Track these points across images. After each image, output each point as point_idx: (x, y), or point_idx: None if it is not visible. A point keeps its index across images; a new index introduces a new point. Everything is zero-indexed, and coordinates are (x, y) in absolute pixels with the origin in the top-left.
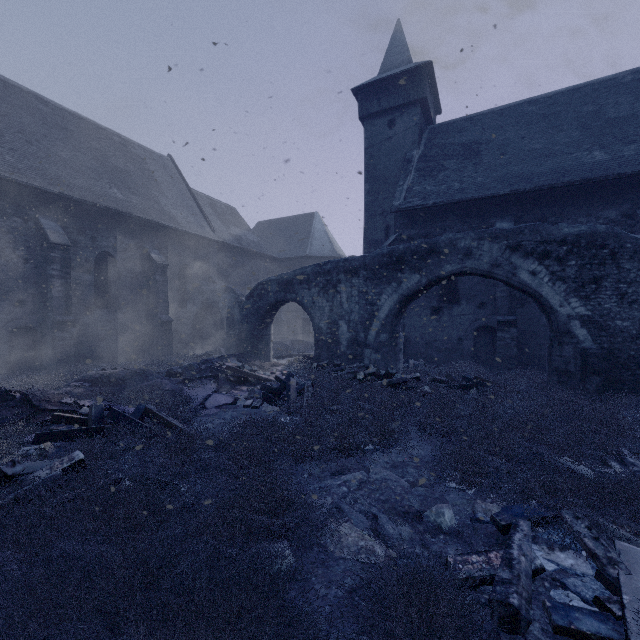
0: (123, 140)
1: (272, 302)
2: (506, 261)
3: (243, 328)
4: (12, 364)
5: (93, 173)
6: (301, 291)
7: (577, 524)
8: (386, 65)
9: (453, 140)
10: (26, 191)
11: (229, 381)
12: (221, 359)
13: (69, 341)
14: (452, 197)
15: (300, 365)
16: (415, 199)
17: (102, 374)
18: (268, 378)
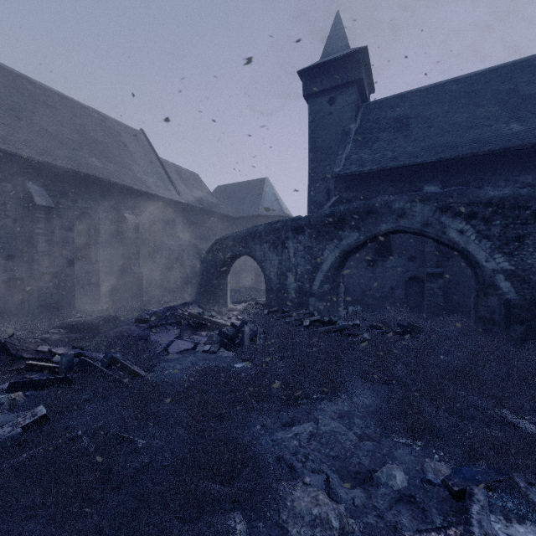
0: (101, 116)
1: (229, 256)
2: (436, 221)
3: (204, 278)
4: (3, 310)
5: (75, 144)
6: (254, 246)
7: (532, 492)
8: (327, 51)
9: (385, 115)
10: (15, 160)
11: (190, 327)
12: (184, 305)
13: (52, 290)
14: (385, 164)
15: (253, 311)
16: (353, 166)
17: (78, 321)
18: (225, 324)
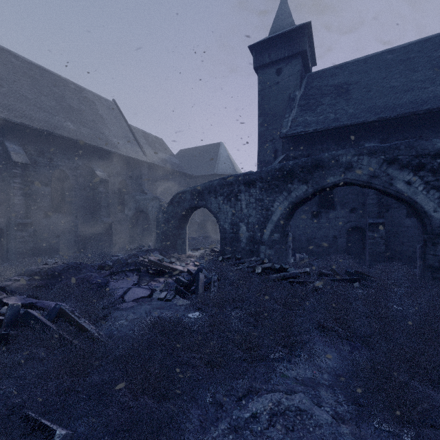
0: (78, 87)
1: (187, 208)
2: (383, 173)
3: (165, 228)
4: None
5: (52, 110)
6: (209, 199)
7: None
8: (274, 28)
9: (327, 83)
10: None
11: (149, 273)
12: (147, 252)
13: (28, 239)
14: (329, 125)
15: (209, 257)
16: (299, 127)
17: (41, 269)
18: (182, 270)
